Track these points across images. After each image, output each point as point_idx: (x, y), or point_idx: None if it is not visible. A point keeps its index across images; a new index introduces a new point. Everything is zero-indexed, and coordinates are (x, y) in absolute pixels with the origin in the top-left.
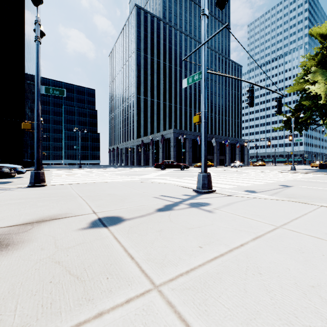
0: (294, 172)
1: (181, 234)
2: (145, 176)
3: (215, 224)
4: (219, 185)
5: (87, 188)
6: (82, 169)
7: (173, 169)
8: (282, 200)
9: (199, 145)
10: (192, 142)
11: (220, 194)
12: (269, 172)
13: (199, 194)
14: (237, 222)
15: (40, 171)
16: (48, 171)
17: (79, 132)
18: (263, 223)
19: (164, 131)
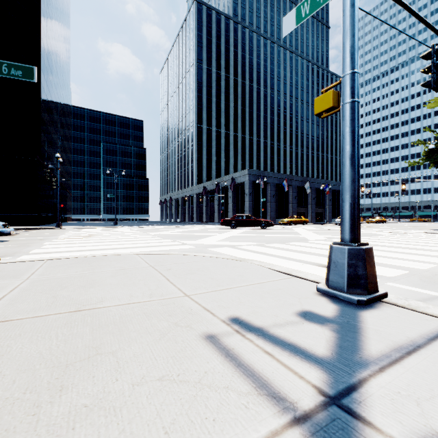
0: None
1: None
2: (204, 240)
3: None
4: None
5: (65, 273)
6: (116, 227)
7: (250, 228)
8: None
9: (286, 192)
10: (275, 189)
11: (414, 311)
12: (412, 234)
13: (349, 313)
14: None
15: None
16: (63, 231)
17: (115, 175)
18: None
19: (235, 173)
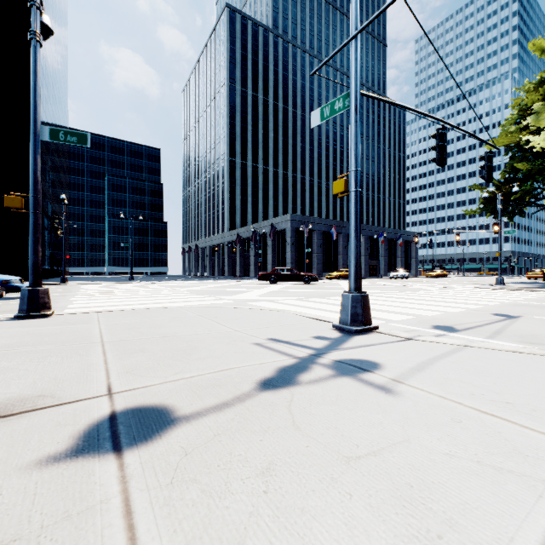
0: (505, 289)
1: (330, 490)
2: (242, 296)
3: (415, 440)
4: (380, 314)
5: (128, 320)
6: (134, 282)
7: (292, 283)
8: (532, 354)
9: (335, 241)
10: (323, 237)
11: (389, 335)
12: (459, 289)
13: (347, 336)
14: (471, 431)
15: (39, 288)
16: (73, 287)
17: (131, 219)
18: (544, 436)
19: (276, 218)
